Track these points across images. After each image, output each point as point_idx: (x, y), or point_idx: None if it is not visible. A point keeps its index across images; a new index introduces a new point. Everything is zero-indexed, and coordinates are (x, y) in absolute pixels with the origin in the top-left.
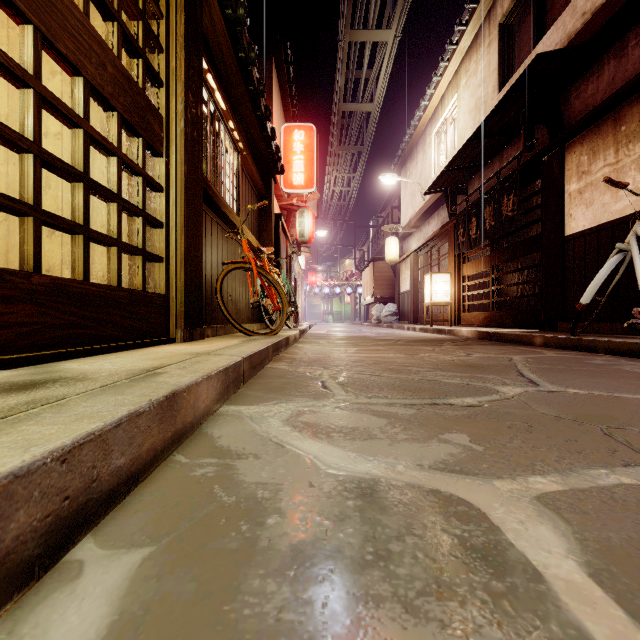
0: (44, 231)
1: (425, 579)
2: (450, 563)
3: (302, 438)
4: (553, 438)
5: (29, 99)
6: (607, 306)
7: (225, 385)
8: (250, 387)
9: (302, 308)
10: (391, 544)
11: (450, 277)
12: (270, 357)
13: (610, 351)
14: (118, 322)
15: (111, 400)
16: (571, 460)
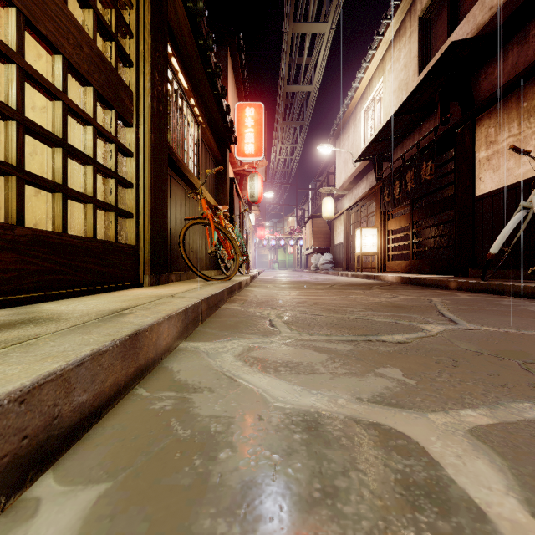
0: (31, 191)
1: (372, 519)
2: (395, 501)
3: (252, 372)
4: (477, 372)
5: (13, 73)
6: (511, 255)
7: (185, 324)
8: (207, 325)
9: (252, 257)
10: (337, 480)
11: (377, 231)
12: (225, 299)
13: (515, 294)
14: (93, 269)
15: (78, 339)
16: (496, 393)
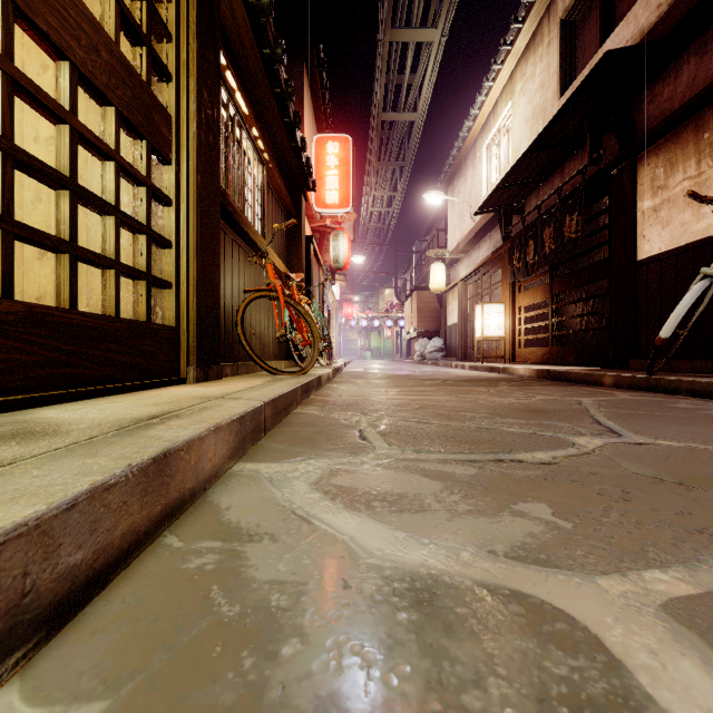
0: (34, 252)
1: None
2: None
3: (335, 510)
4: (659, 510)
5: None
6: (687, 341)
7: (240, 437)
8: (273, 438)
9: (337, 343)
10: (467, 696)
11: (504, 308)
12: (298, 400)
13: (694, 393)
14: (115, 359)
15: (76, 465)
16: (693, 544)
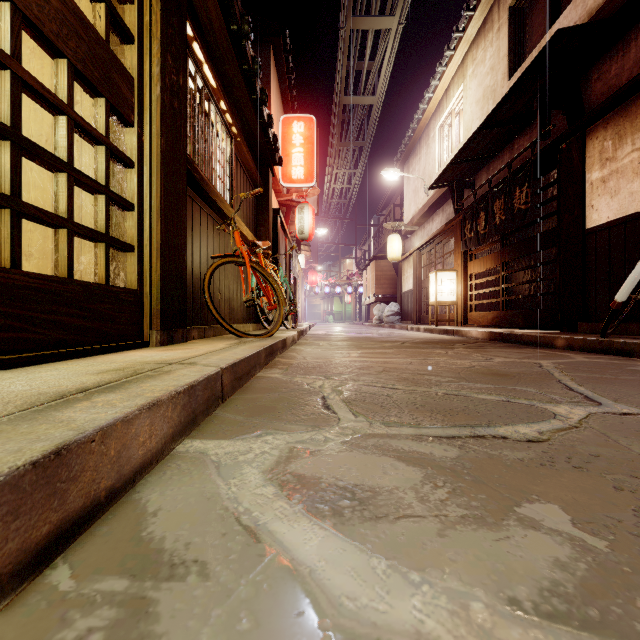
0: None
1: None
2: None
3: (291, 515)
4: None
5: None
6: (636, 305)
7: (189, 410)
8: (230, 406)
9: (302, 308)
10: None
11: (456, 275)
12: (262, 363)
13: None
14: (67, 322)
15: None
16: None
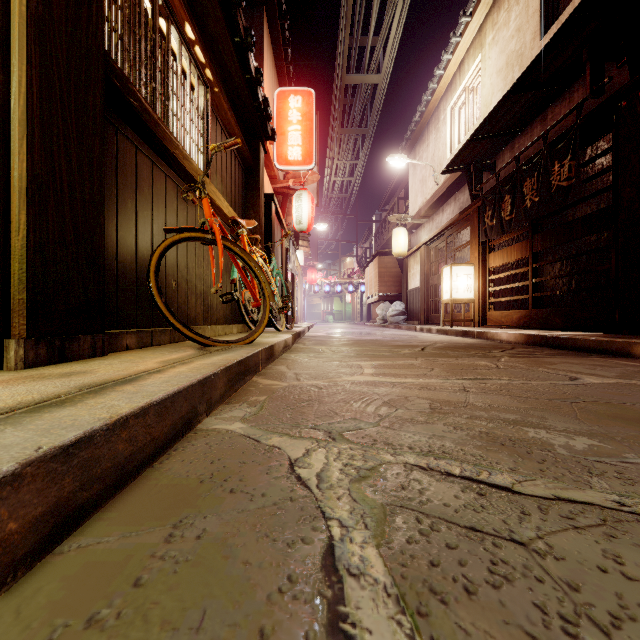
0: None
1: None
2: None
3: None
4: None
5: None
6: None
7: None
8: None
9: (301, 307)
10: None
11: (474, 269)
12: (218, 396)
13: None
14: None
15: None
16: None
